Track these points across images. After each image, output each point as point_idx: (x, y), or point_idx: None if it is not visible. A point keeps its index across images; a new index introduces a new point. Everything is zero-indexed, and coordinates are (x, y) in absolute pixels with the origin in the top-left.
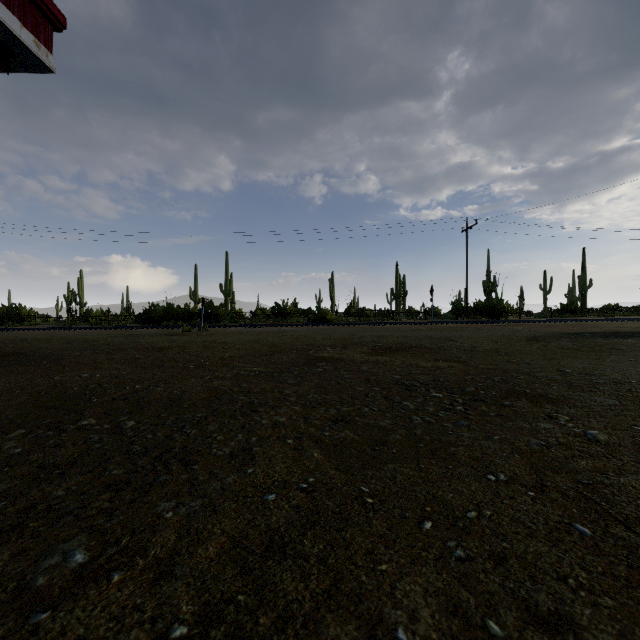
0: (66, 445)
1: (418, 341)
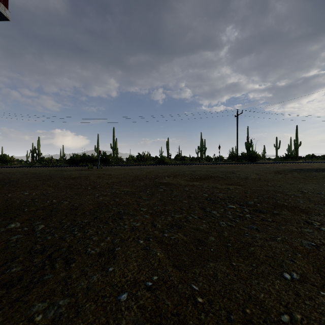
0: None
1: (215, 173)
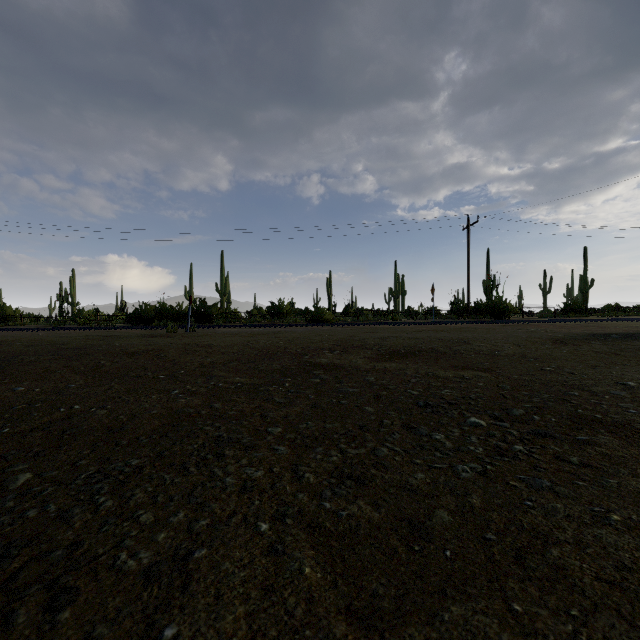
0: None
1: (428, 344)
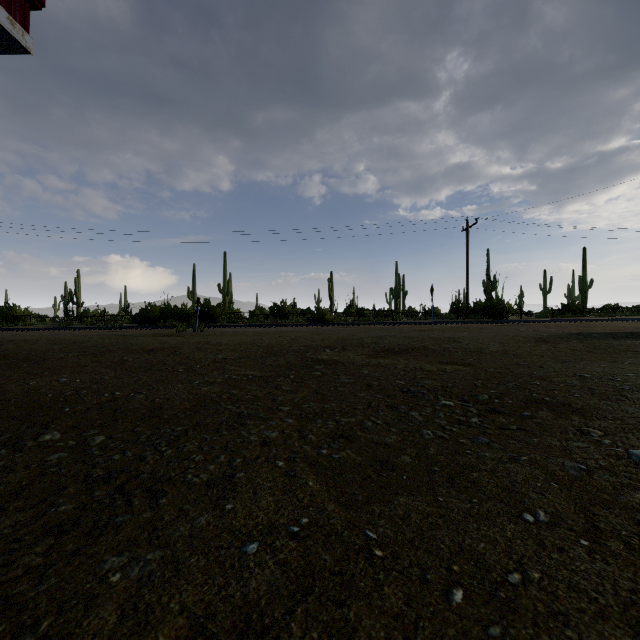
0: (16, 468)
1: (421, 342)
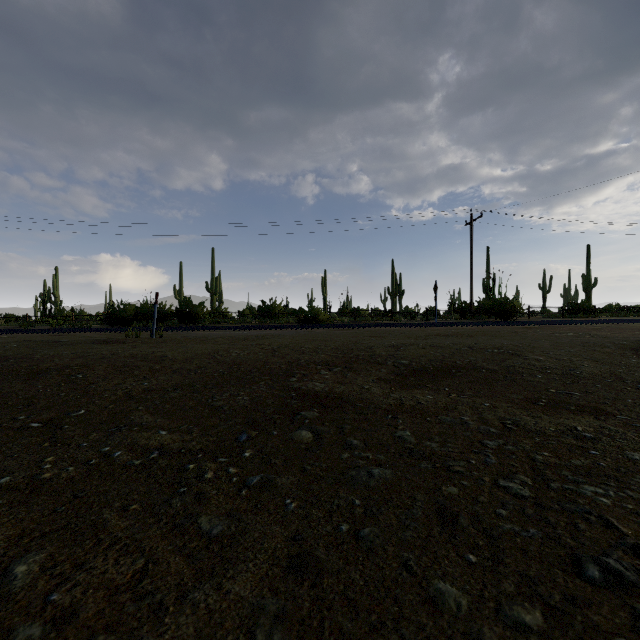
0: None
1: (461, 356)
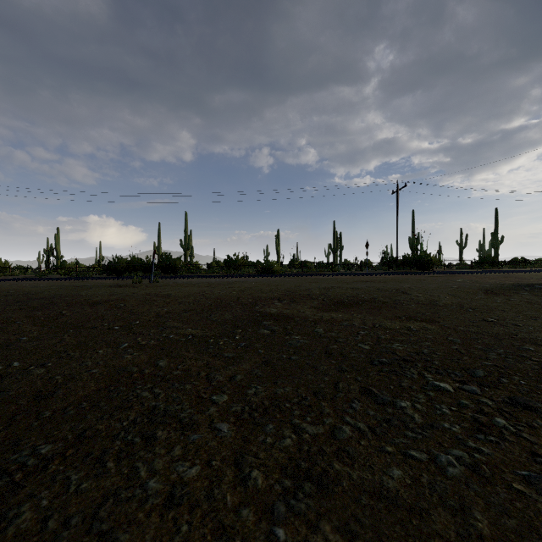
0: None
1: (369, 294)
